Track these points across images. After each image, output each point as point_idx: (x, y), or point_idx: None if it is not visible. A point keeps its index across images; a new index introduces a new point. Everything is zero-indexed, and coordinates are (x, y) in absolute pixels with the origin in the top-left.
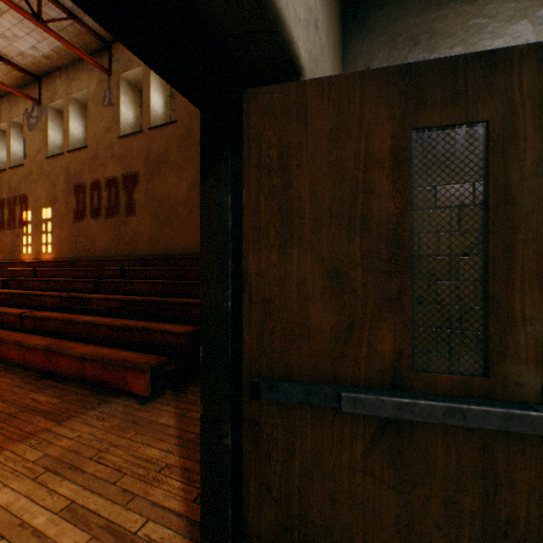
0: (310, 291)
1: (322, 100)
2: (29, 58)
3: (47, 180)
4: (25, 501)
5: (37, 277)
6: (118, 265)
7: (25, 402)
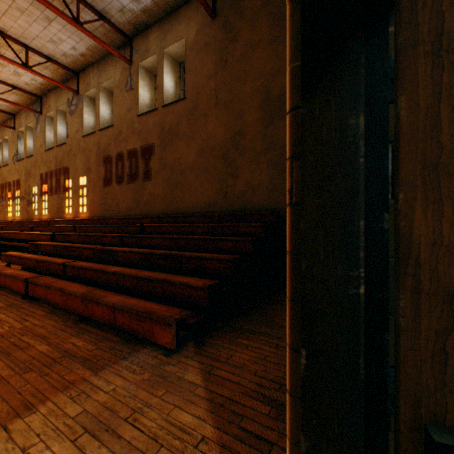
0: None
1: None
2: (70, 57)
3: (83, 154)
4: None
5: (76, 232)
6: (137, 222)
7: (66, 346)
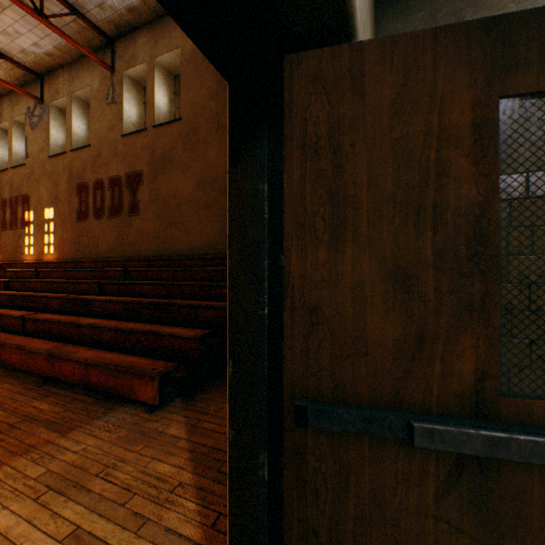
0: (367, 296)
1: (383, 65)
2: (31, 55)
3: (49, 179)
4: (25, 525)
5: (39, 278)
6: (121, 266)
7: (26, 411)
